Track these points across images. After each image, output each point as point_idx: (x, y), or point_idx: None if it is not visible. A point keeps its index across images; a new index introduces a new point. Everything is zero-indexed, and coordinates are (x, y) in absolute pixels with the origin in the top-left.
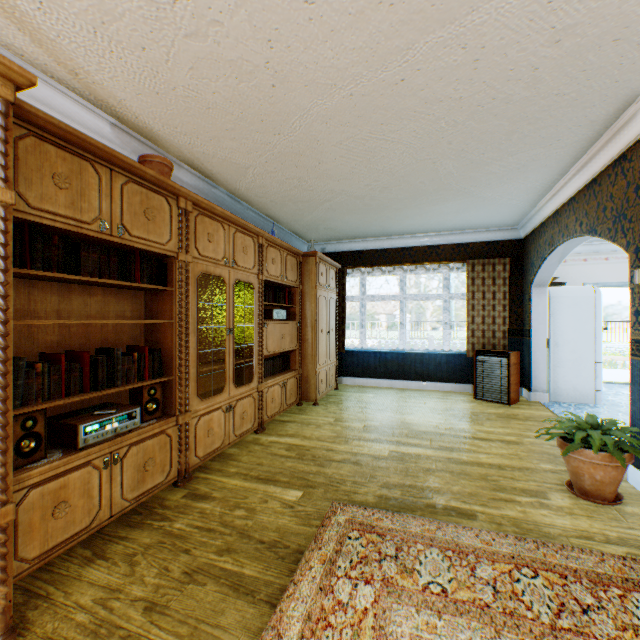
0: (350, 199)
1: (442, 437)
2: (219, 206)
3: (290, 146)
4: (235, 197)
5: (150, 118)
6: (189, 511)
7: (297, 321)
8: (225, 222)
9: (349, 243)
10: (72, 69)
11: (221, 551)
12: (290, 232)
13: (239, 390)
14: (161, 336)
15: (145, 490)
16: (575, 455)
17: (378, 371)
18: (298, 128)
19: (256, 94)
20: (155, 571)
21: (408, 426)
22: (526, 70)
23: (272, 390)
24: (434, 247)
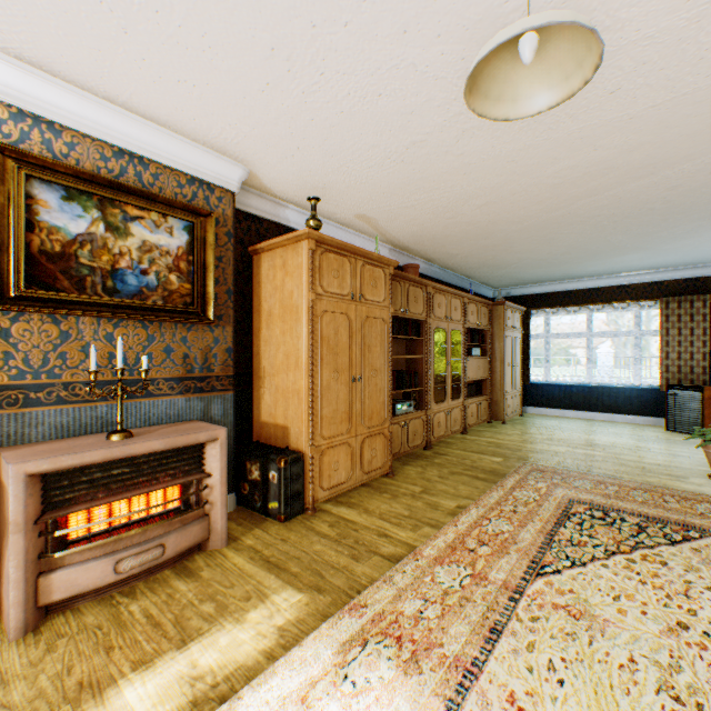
0: (534, 261)
1: (614, 448)
2: (433, 277)
3: (491, 243)
4: (443, 268)
5: (410, 243)
6: (438, 458)
7: (487, 357)
8: (445, 293)
9: (533, 287)
10: (384, 234)
11: (463, 469)
12: (479, 283)
13: (452, 402)
14: (415, 365)
15: (414, 445)
16: (709, 450)
17: (562, 402)
18: (498, 236)
19: (475, 229)
20: (435, 470)
21: (585, 440)
22: (656, 200)
23: (471, 407)
24: (623, 287)
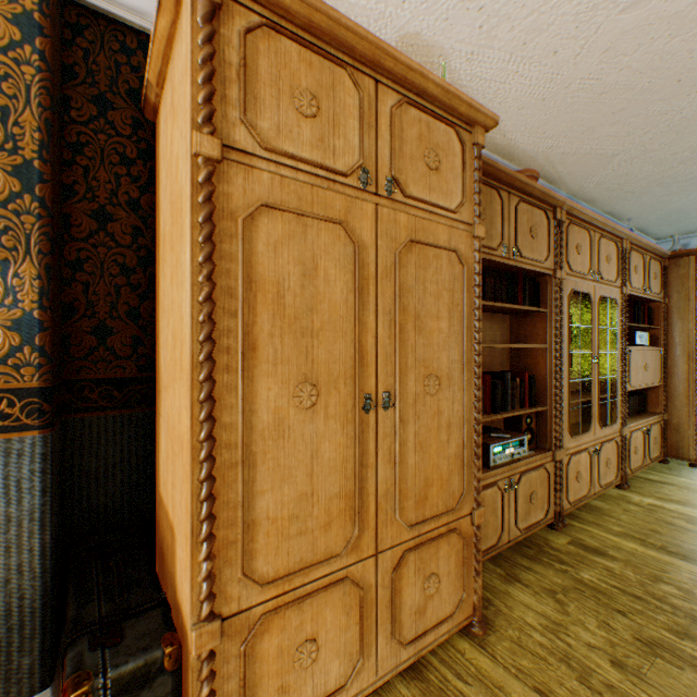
0: None
1: None
2: None
3: None
4: (574, 199)
5: (518, 132)
6: (588, 563)
7: (659, 347)
8: (589, 228)
9: None
10: None
11: (674, 632)
12: (632, 230)
13: (601, 431)
14: (529, 362)
15: (529, 523)
16: None
17: None
18: None
19: (689, 46)
20: (592, 621)
21: None
22: None
23: (633, 436)
24: None
